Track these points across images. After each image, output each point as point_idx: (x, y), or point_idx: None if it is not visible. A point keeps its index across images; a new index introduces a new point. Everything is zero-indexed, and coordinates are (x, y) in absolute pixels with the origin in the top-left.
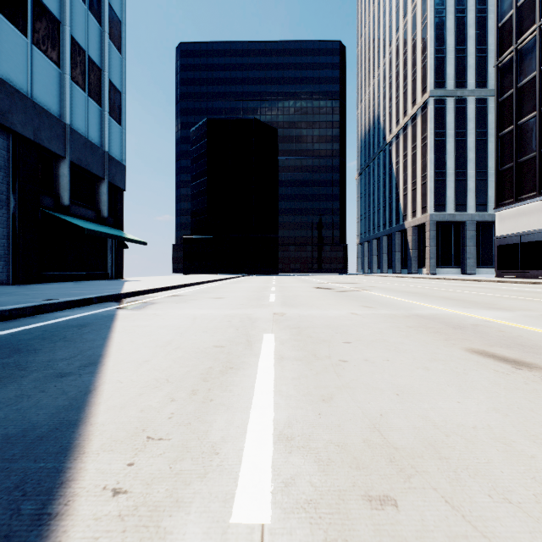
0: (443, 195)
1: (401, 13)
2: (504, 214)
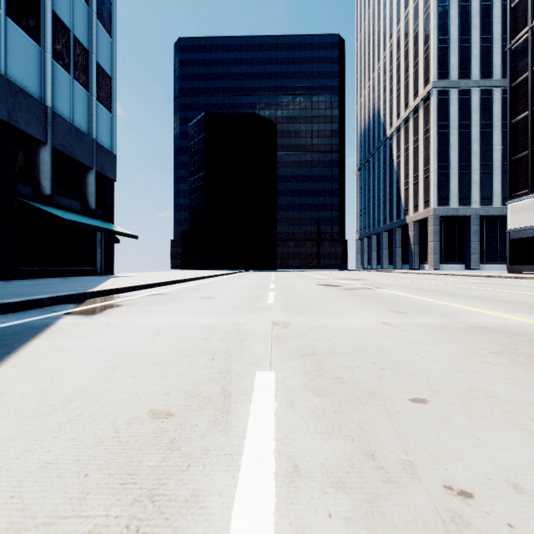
0: (446, 188)
1: (403, 4)
2: (517, 206)
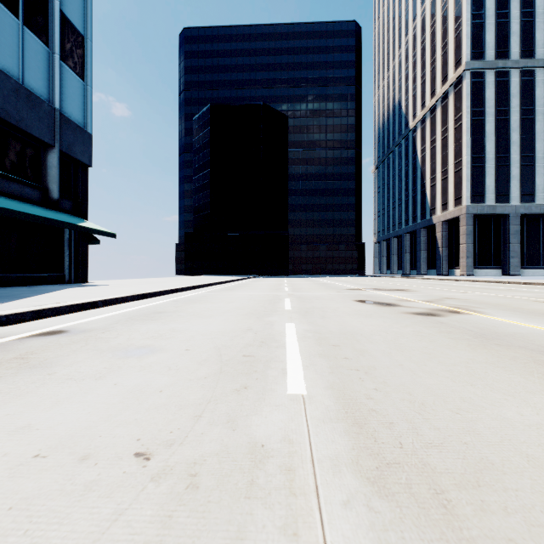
0: (481, 183)
1: None
2: None
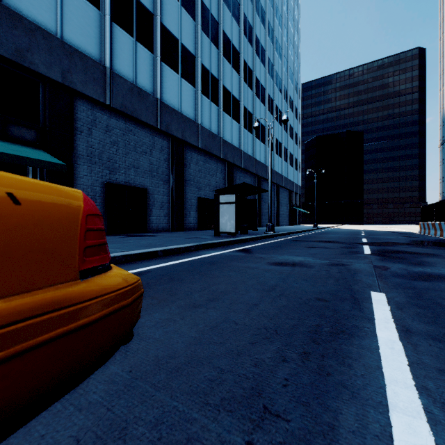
0: None
1: None
2: None
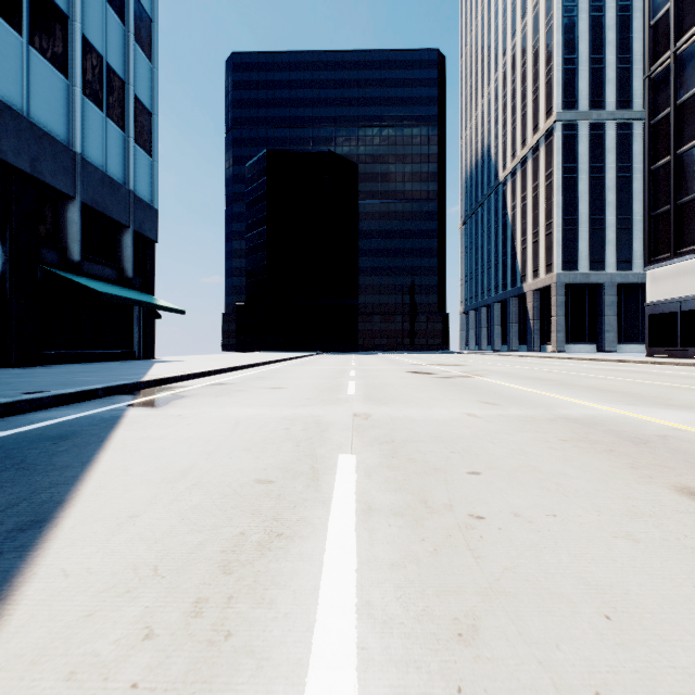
0: (574, 249)
1: (519, 13)
2: (658, 273)
